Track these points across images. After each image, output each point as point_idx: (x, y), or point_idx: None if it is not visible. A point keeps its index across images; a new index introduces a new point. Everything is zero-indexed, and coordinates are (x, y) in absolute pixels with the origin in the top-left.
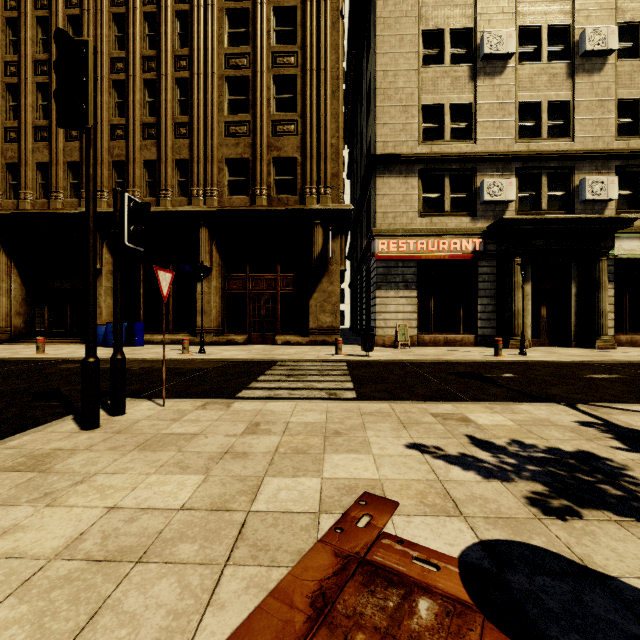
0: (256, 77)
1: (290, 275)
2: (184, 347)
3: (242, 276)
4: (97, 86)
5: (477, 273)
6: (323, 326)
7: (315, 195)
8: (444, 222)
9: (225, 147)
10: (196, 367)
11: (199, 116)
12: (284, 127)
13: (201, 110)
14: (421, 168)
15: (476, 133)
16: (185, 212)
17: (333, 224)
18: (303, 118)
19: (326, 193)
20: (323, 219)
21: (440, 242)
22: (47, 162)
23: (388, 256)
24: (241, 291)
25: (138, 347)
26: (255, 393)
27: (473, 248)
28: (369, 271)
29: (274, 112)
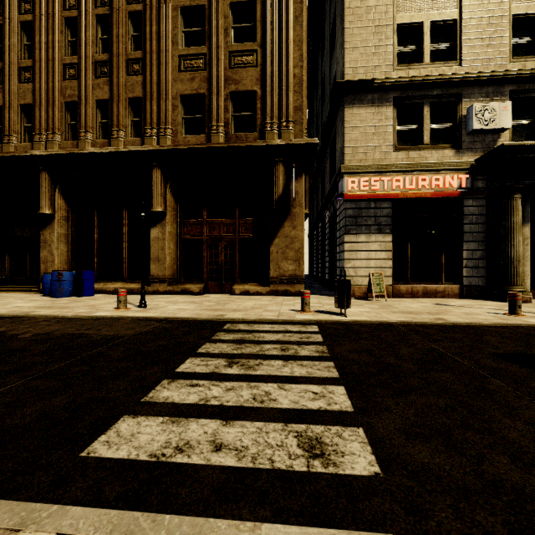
0: (212, 5)
1: (249, 219)
2: (119, 300)
3: (198, 221)
4: (49, 24)
5: (462, 214)
6: (285, 274)
7: (276, 130)
8: (423, 156)
9: (180, 82)
10: (110, 334)
11: (152, 50)
12: (242, 58)
13: (154, 44)
14: (396, 96)
15: (461, 53)
16: (137, 152)
17: (296, 162)
18: (263, 47)
19: (288, 128)
20: (285, 157)
21: (419, 179)
22: (1, 105)
23: (359, 195)
24: (197, 237)
25: (85, 297)
26: (136, 436)
27: (458, 185)
28: (333, 216)
29: (232, 43)
